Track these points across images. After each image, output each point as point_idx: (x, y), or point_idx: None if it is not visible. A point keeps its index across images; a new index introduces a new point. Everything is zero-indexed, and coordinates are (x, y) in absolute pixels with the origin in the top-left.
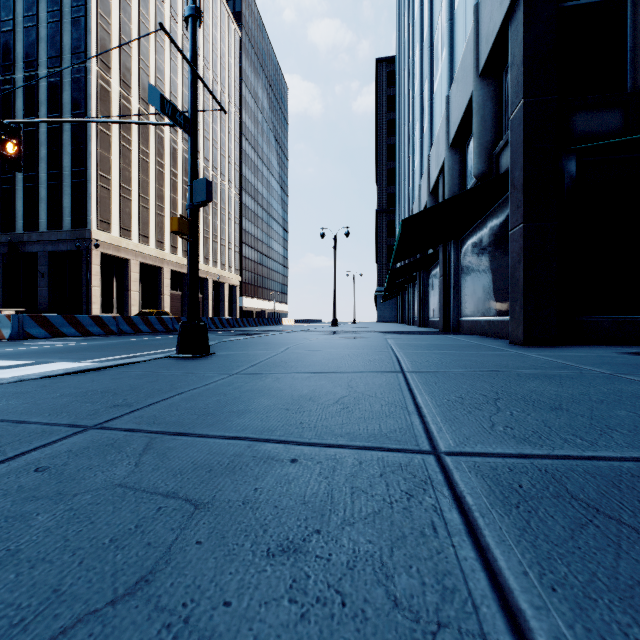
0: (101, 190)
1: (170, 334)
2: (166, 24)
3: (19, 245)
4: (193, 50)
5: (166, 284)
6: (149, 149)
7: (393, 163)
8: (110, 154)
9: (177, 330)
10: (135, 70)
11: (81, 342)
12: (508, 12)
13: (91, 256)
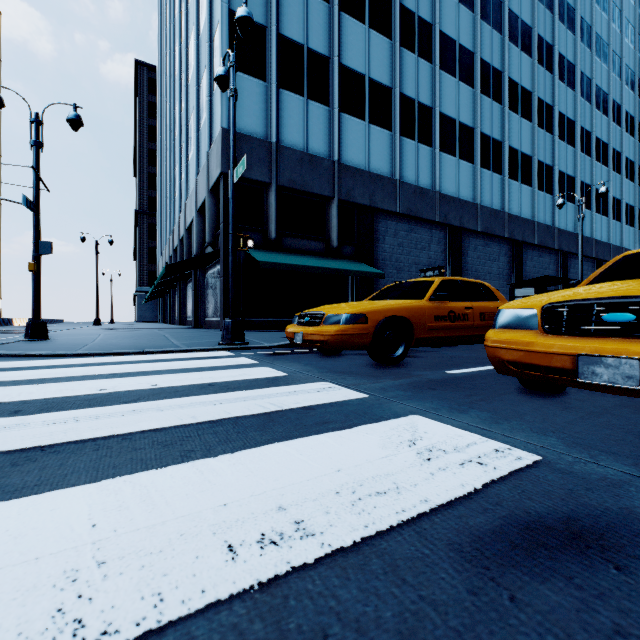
0: None
1: None
2: None
3: None
4: (38, 165)
5: None
6: None
7: (155, 168)
8: None
9: None
10: None
11: None
12: (219, 177)
13: None
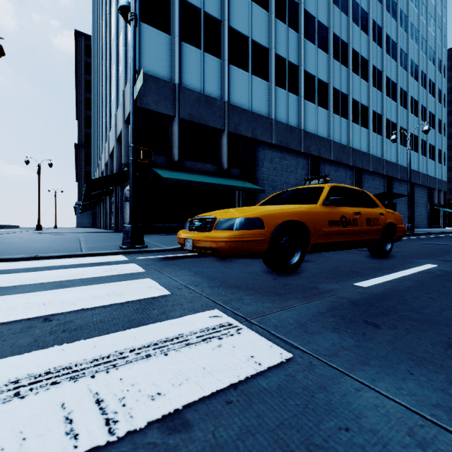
0: None
1: None
2: None
3: None
4: None
5: None
6: None
7: (90, 112)
8: None
9: None
10: None
11: None
12: None
13: None
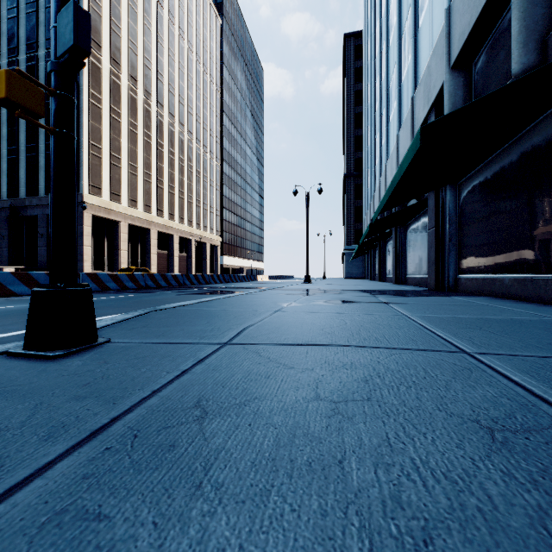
0: (92, 158)
1: (134, 292)
2: (153, 9)
3: (22, 209)
4: None
5: (153, 244)
6: (137, 122)
7: (360, 130)
8: (101, 125)
9: (150, 287)
10: (124, 50)
11: (5, 305)
12: None
13: (83, 218)
